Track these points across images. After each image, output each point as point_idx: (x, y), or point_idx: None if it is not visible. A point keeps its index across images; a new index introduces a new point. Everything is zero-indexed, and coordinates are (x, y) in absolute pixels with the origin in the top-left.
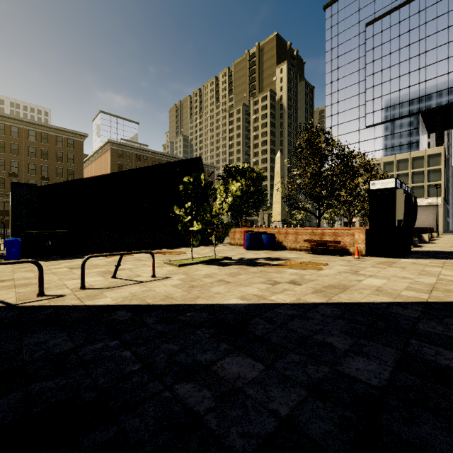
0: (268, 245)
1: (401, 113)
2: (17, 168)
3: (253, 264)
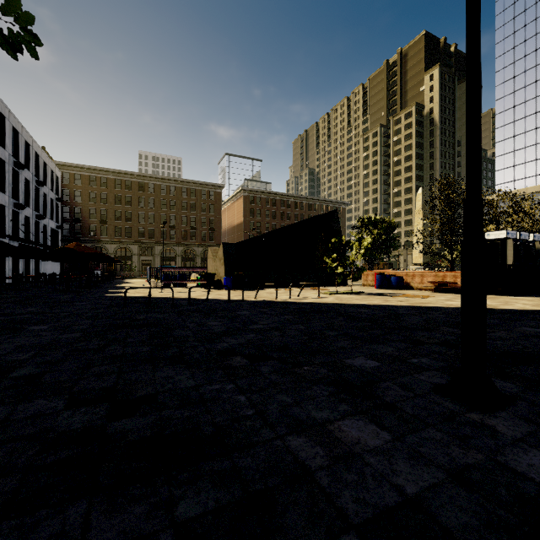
0: (396, 285)
1: None
2: (174, 220)
3: (379, 295)
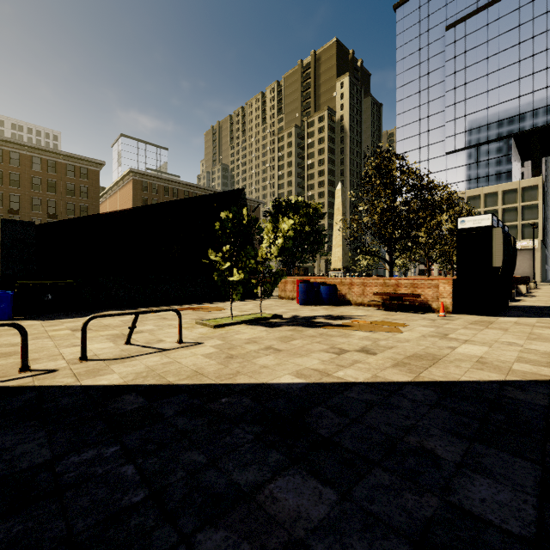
0: (328, 299)
1: (489, 136)
2: (18, 203)
3: (310, 324)
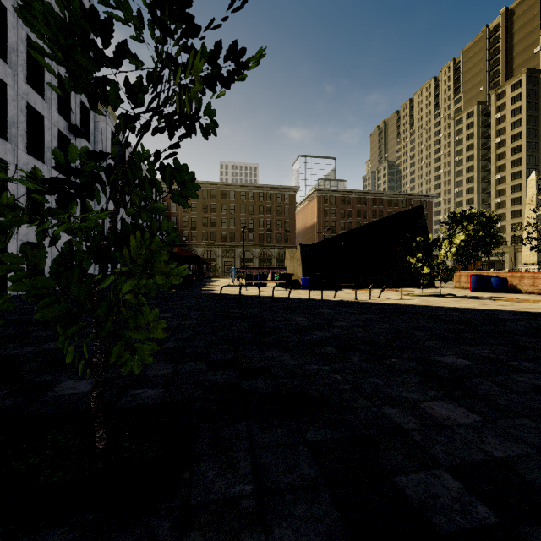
0: (498, 288)
1: None
2: (252, 224)
3: (475, 298)
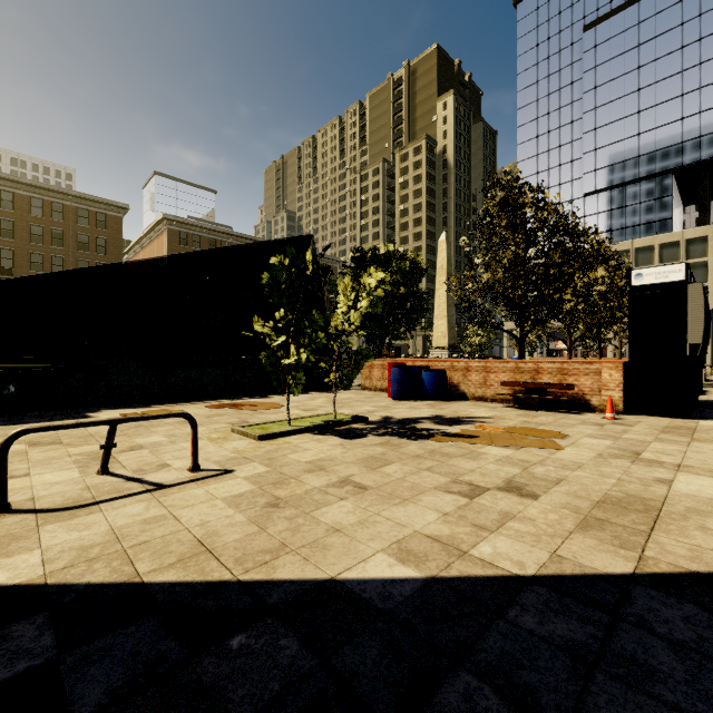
0: (434, 391)
1: (642, 172)
2: (11, 260)
3: (412, 433)
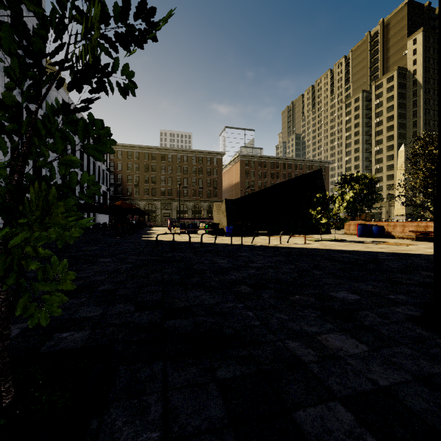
0: (377, 234)
1: None
2: (186, 182)
3: (360, 242)
